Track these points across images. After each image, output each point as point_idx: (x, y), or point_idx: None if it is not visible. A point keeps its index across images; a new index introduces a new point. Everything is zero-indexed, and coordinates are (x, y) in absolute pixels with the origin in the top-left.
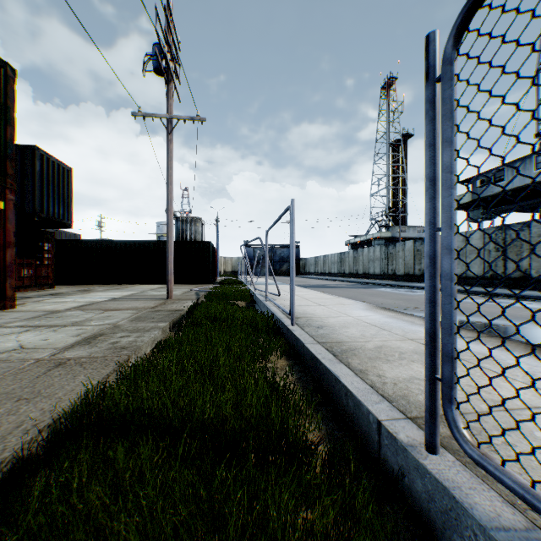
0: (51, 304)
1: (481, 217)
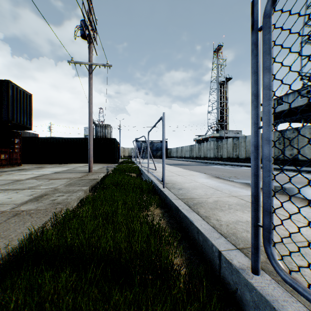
0: (17, 176)
1: None
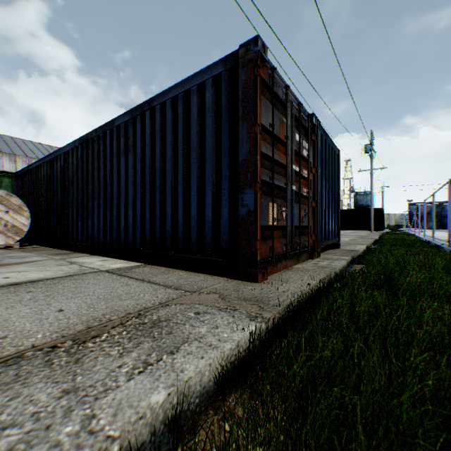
0: None
1: None
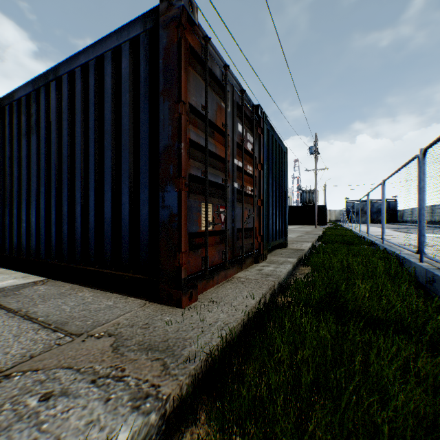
0: None
1: None
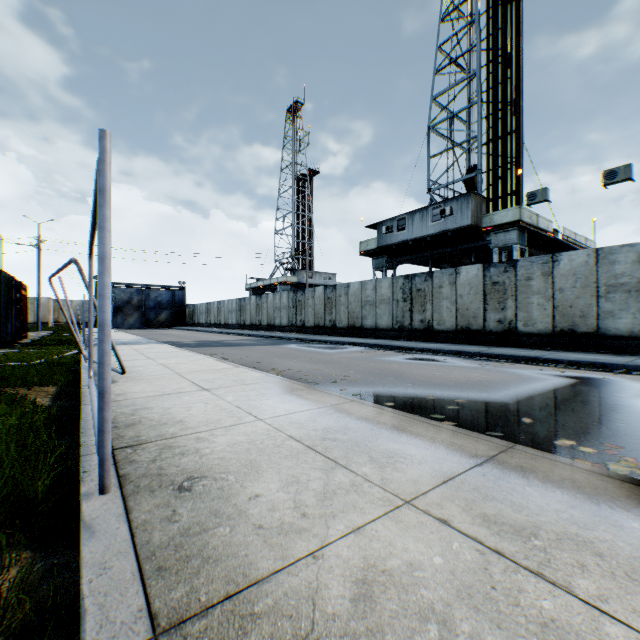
0: None
1: (386, 266)
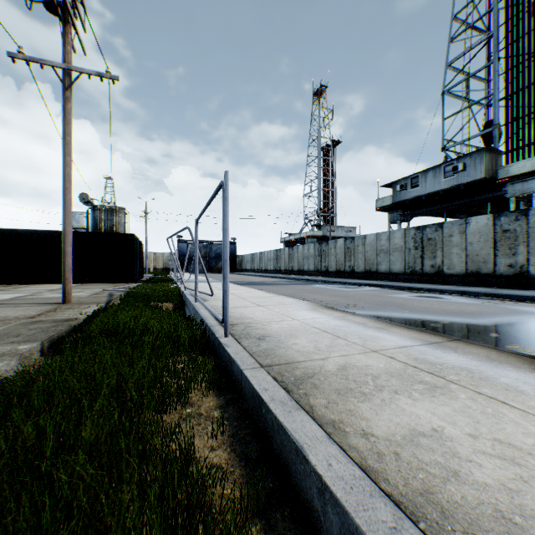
0: None
1: (400, 219)
